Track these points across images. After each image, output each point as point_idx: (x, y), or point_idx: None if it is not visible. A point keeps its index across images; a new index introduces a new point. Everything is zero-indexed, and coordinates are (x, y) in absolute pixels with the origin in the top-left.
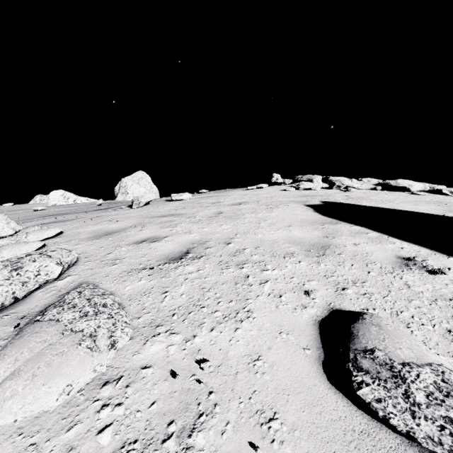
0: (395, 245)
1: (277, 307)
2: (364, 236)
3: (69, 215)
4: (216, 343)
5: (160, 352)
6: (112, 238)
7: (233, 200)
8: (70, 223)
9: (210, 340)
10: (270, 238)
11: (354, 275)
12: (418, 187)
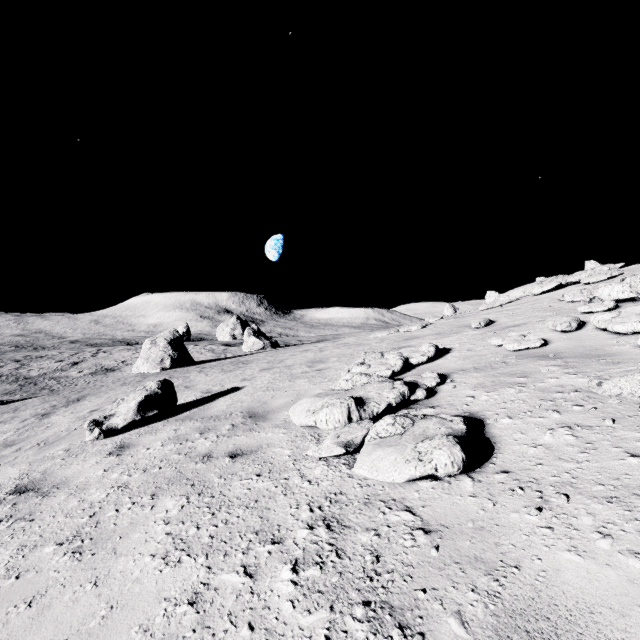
0: None
1: None
2: None
3: None
4: None
5: None
6: None
7: None
8: None
9: None
10: None
11: None
12: None
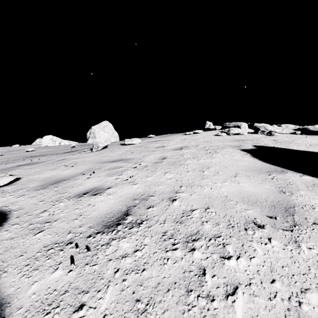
0: None
1: None
2: None
3: (44, 157)
4: None
5: None
6: (57, 187)
7: (175, 144)
8: (36, 166)
9: None
10: (219, 194)
11: None
12: None
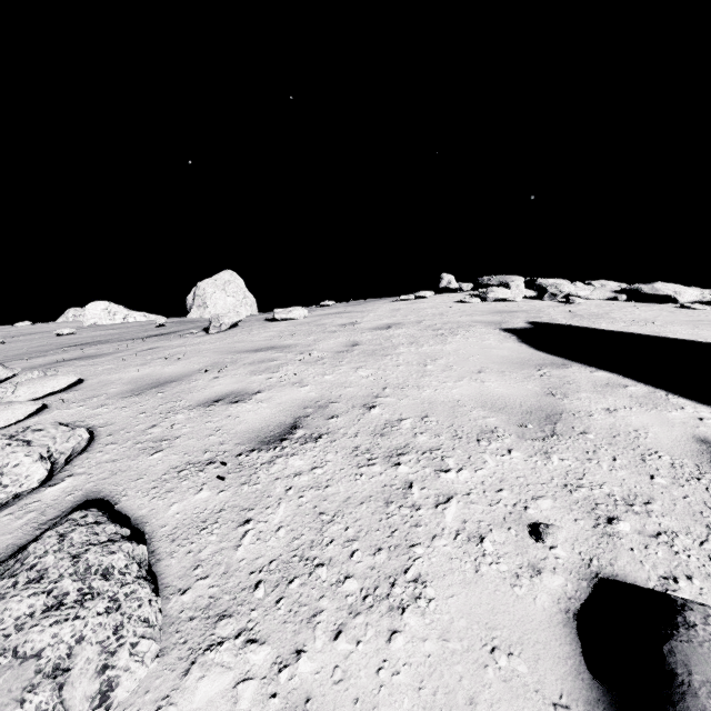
0: (685, 412)
1: (476, 570)
2: (622, 392)
3: (107, 345)
4: (348, 678)
5: (217, 704)
6: (163, 393)
7: (377, 320)
8: (102, 361)
9: (333, 668)
10: (447, 398)
11: (623, 485)
12: (691, 296)
